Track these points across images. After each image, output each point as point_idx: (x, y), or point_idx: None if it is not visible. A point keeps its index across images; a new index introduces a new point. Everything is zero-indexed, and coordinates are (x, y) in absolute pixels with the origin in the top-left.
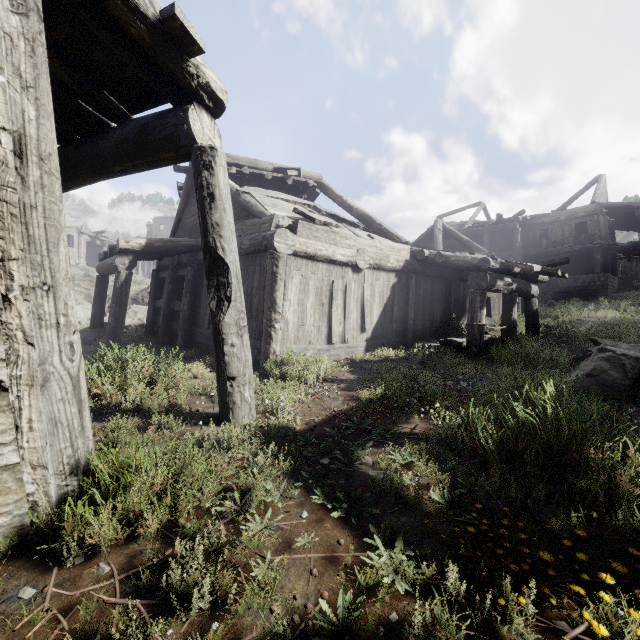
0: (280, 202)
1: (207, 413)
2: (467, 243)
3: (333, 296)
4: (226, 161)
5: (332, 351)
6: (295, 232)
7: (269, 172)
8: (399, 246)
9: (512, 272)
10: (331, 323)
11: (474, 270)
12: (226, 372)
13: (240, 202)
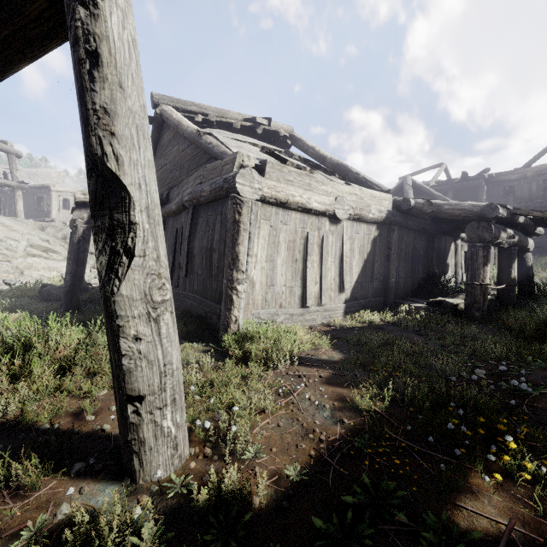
0: (247, 145)
1: (115, 437)
2: (439, 198)
3: (308, 251)
4: (192, 110)
5: (307, 315)
6: (263, 174)
7: (237, 121)
8: (380, 195)
9: (516, 222)
10: (305, 282)
11: (474, 220)
12: (125, 388)
13: (201, 144)
